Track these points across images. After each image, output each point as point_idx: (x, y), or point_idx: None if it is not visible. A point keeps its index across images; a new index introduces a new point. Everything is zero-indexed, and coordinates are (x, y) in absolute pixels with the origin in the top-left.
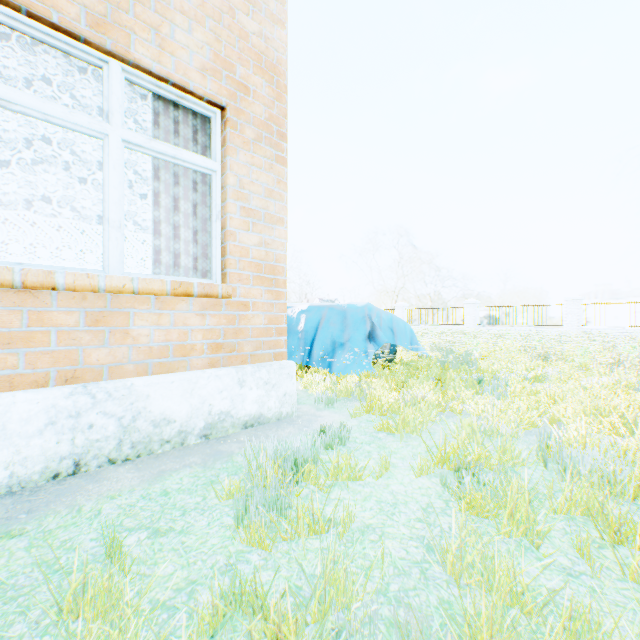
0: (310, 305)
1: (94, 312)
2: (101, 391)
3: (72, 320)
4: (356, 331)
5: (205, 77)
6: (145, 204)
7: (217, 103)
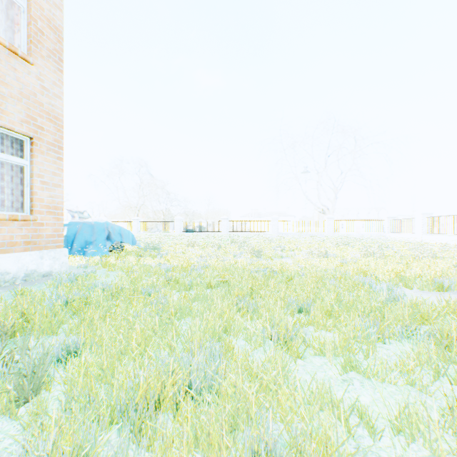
0: (71, 221)
1: None
2: None
3: None
4: (100, 235)
5: (23, 125)
6: None
7: (28, 135)
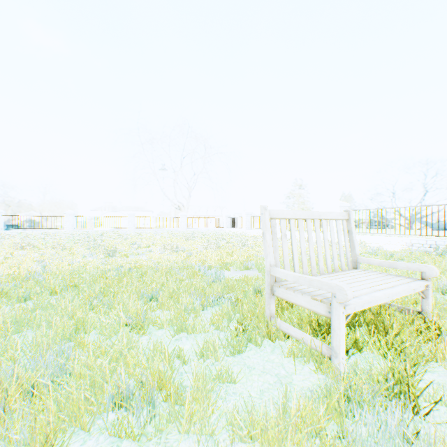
0: None
1: None
2: None
3: None
4: None
5: None
6: None
7: None
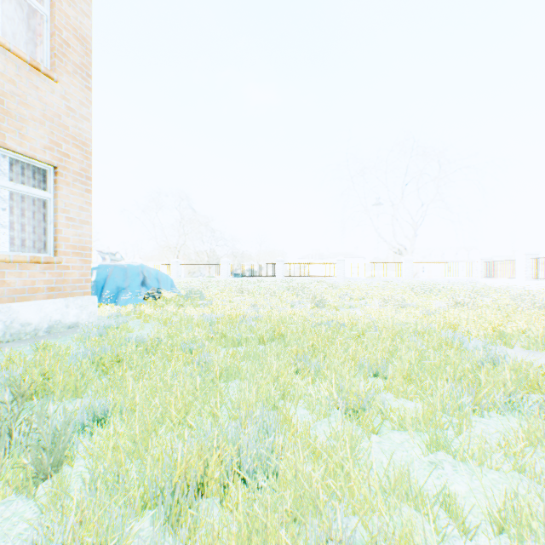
0: (101, 264)
1: None
2: None
3: None
4: (134, 280)
5: (46, 152)
6: None
7: (52, 164)
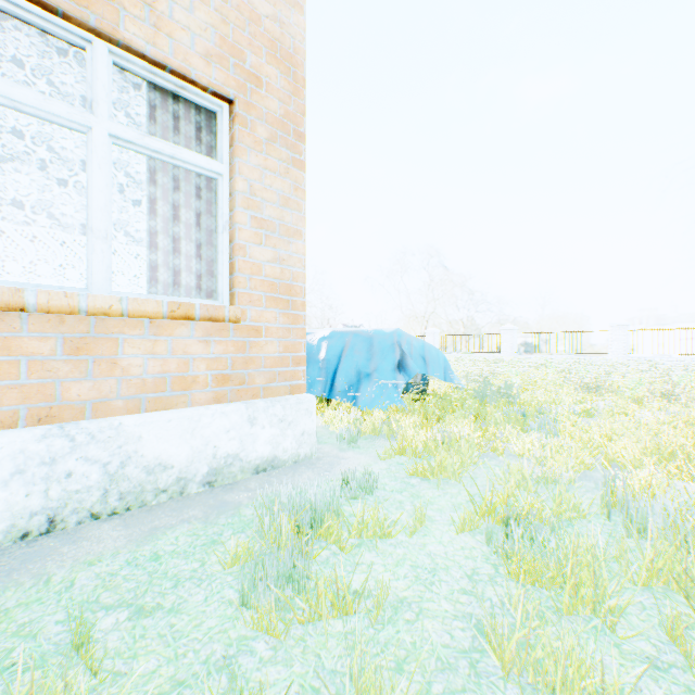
0: (332, 331)
1: (74, 338)
2: (82, 432)
3: (47, 348)
4: (384, 360)
5: (209, 64)
6: (141, 213)
7: (224, 95)
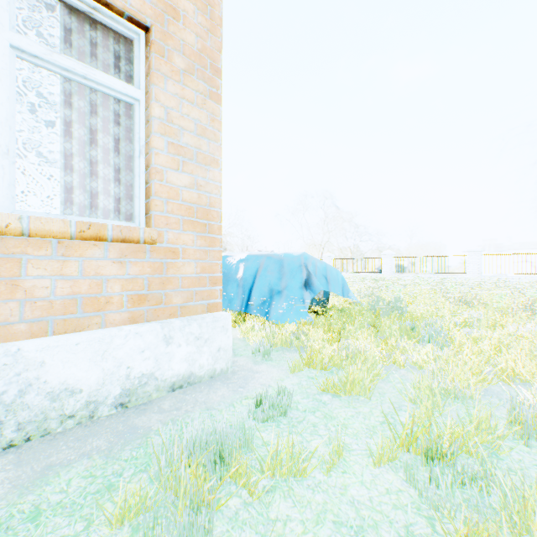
0: (249, 254)
1: None
2: None
3: None
4: (293, 279)
5: None
6: None
7: (140, 22)
